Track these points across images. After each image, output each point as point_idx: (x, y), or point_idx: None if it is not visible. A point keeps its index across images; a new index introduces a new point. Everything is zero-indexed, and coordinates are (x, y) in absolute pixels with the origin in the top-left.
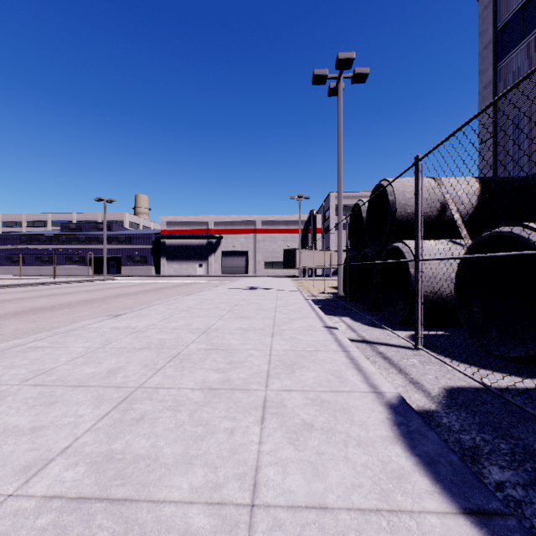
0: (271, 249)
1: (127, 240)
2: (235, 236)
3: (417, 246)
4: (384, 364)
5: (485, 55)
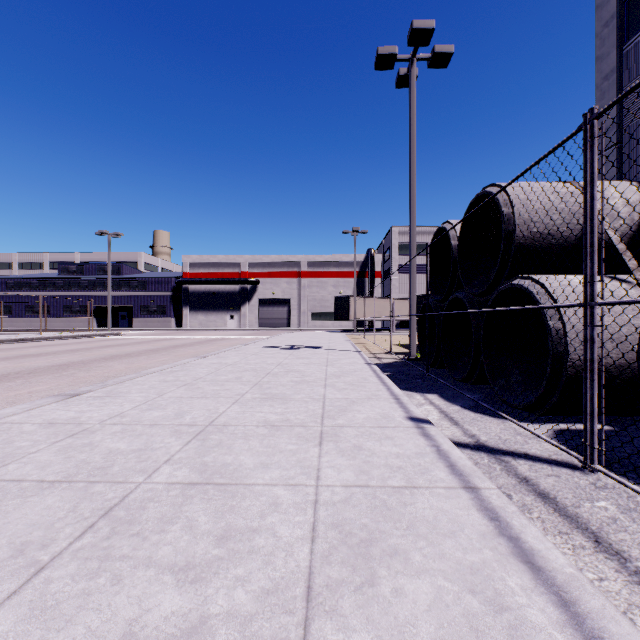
0: (320, 296)
1: (141, 286)
2: (275, 281)
3: (591, 278)
4: (551, 517)
5: (605, 35)
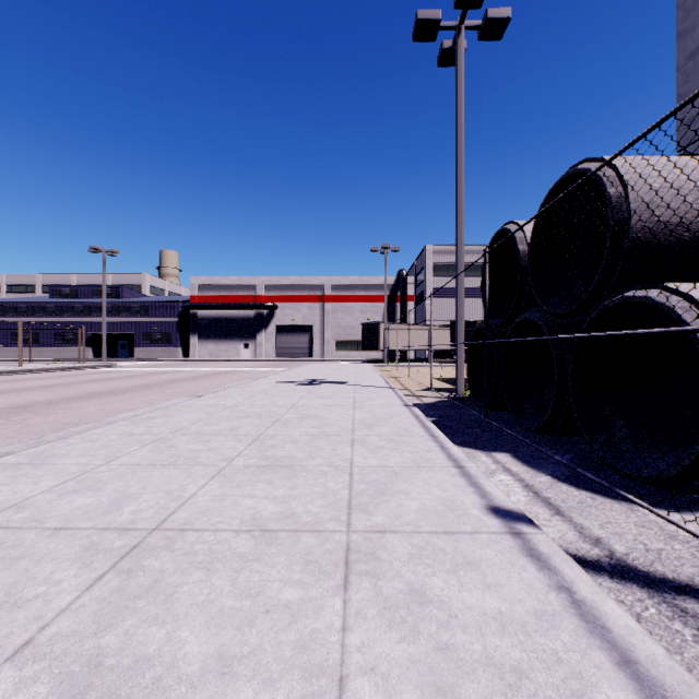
0: (345, 323)
1: (143, 311)
2: (295, 305)
3: None
4: None
5: (690, 5)
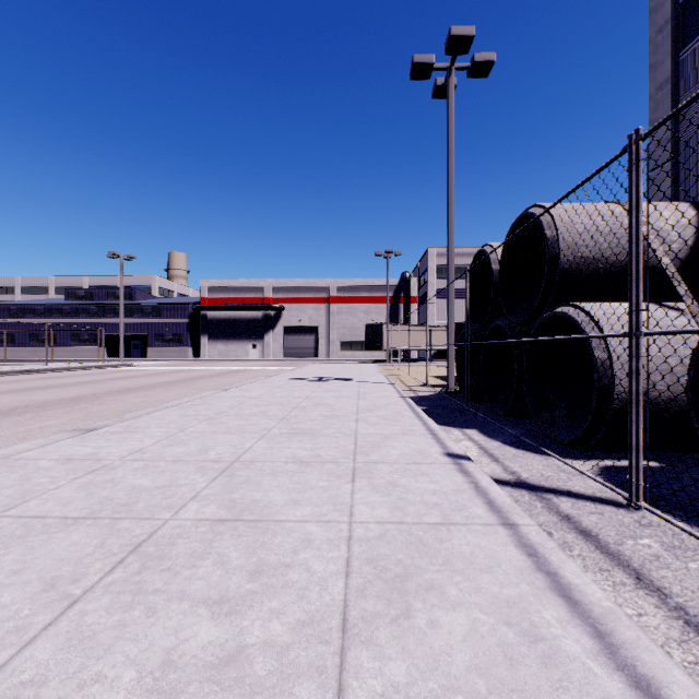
0: (350, 324)
1: (155, 312)
2: (301, 307)
3: (636, 307)
4: (592, 554)
5: (659, 42)
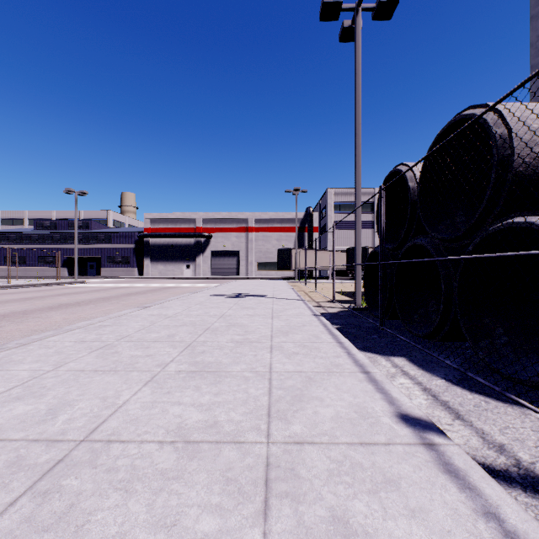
0: (265, 249)
1: (107, 239)
2: (226, 235)
3: None
4: None
5: None
